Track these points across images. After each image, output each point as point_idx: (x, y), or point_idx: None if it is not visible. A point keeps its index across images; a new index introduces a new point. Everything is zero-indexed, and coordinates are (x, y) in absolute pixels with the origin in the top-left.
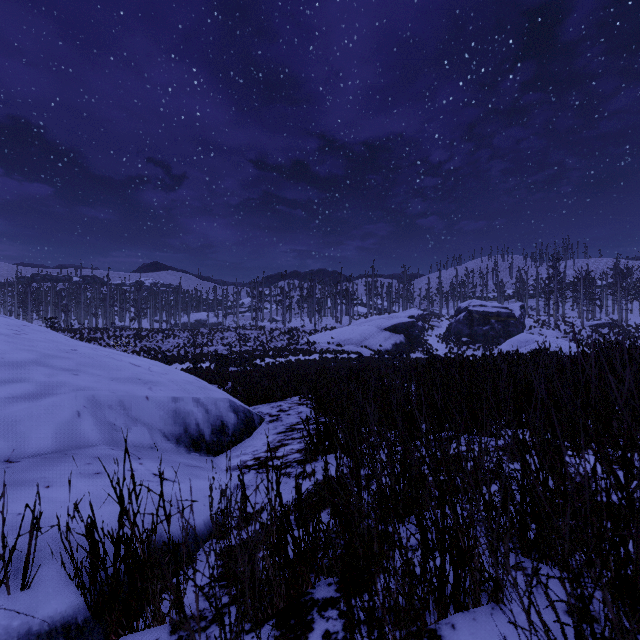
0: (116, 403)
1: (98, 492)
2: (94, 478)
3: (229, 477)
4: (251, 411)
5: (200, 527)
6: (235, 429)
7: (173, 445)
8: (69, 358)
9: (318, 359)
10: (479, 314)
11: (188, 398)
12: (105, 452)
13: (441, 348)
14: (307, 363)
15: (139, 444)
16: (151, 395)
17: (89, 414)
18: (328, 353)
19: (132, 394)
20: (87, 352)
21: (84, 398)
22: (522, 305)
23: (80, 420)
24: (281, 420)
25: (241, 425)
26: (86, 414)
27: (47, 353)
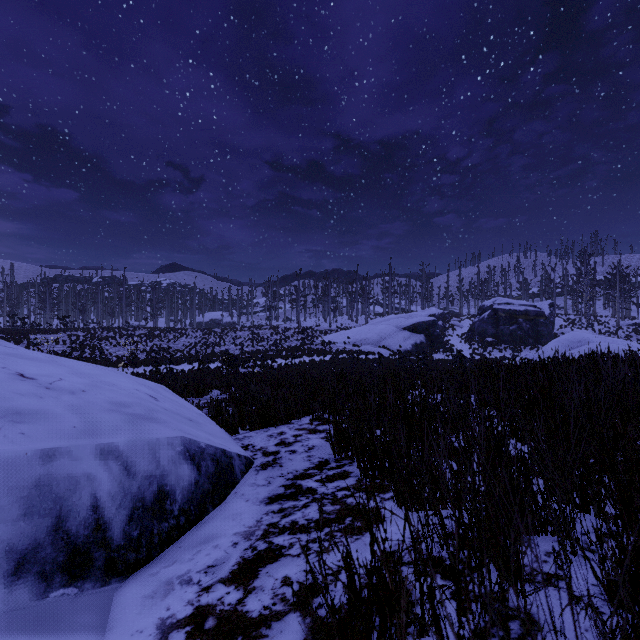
0: None
1: None
2: None
3: None
4: (229, 452)
5: None
6: (189, 497)
7: None
8: None
9: (334, 360)
10: (505, 312)
11: (85, 447)
12: None
13: (464, 349)
14: (322, 364)
15: None
16: None
17: None
18: (344, 353)
19: None
20: None
21: None
22: (551, 303)
23: None
24: (280, 464)
25: (204, 485)
26: None
27: None
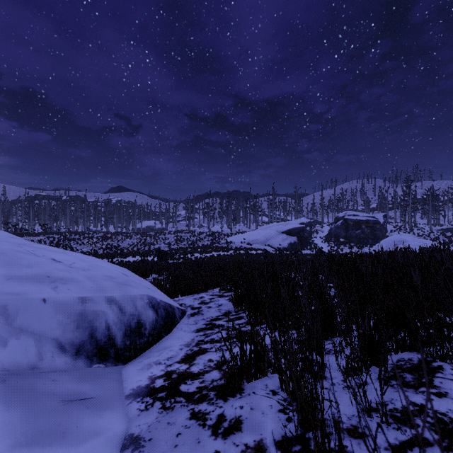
0: None
1: None
2: None
3: (123, 417)
4: (172, 306)
5: None
6: (153, 327)
7: (69, 358)
8: None
9: (234, 254)
10: (353, 221)
11: (100, 297)
12: None
13: (324, 246)
14: (225, 257)
15: (12, 366)
16: (51, 296)
17: None
18: (241, 250)
19: (23, 297)
20: (3, 248)
21: None
22: (385, 215)
23: None
24: (202, 313)
25: (160, 322)
26: None
27: None
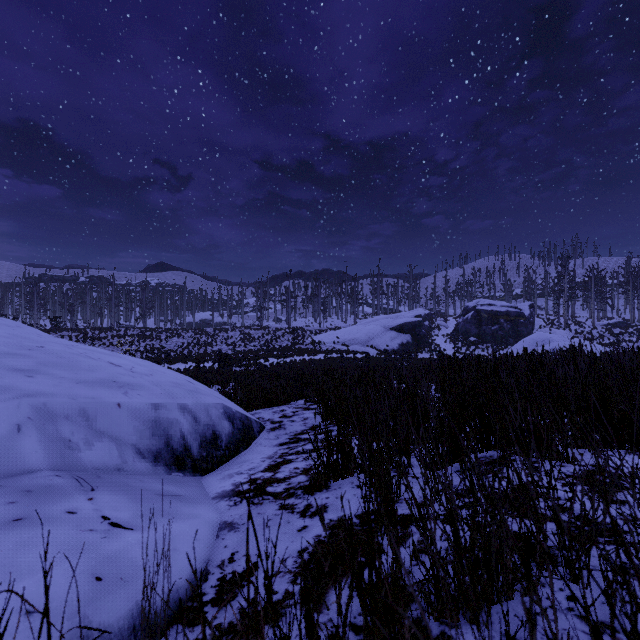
0: (76, 412)
1: (1, 557)
2: (7, 529)
3: (215, 510)
4: (249, 418)
5: (158, 607)
6: (229, 440)
7: (149, 464)
8: (29, 356)
9: (323, 359)
10: (487, 313)
11: (172, 404)
12: (45, 482)
13: (449, 348)
14: (312, 363)
15: (101, 465)
16: (124, 401)
17: (34, 428)
18: (333, 353)
19: (99, 400)
20: (56, 349)
21: (31, 407)
22: (531, 304)
23: (19, 436)
24: (284, 428)
25: (237, 435)
26: (29, 428)
27: (2, 350)
